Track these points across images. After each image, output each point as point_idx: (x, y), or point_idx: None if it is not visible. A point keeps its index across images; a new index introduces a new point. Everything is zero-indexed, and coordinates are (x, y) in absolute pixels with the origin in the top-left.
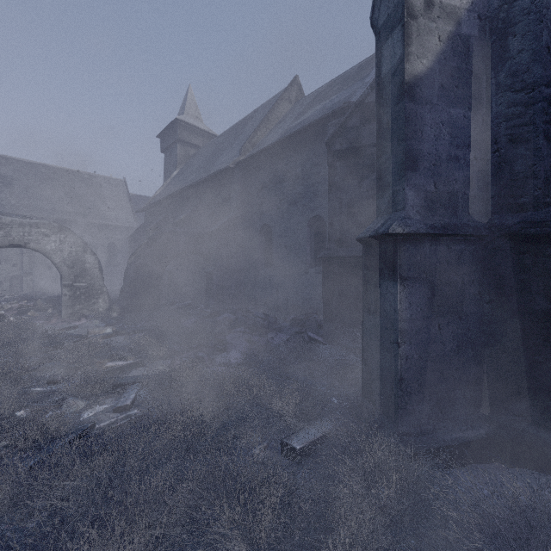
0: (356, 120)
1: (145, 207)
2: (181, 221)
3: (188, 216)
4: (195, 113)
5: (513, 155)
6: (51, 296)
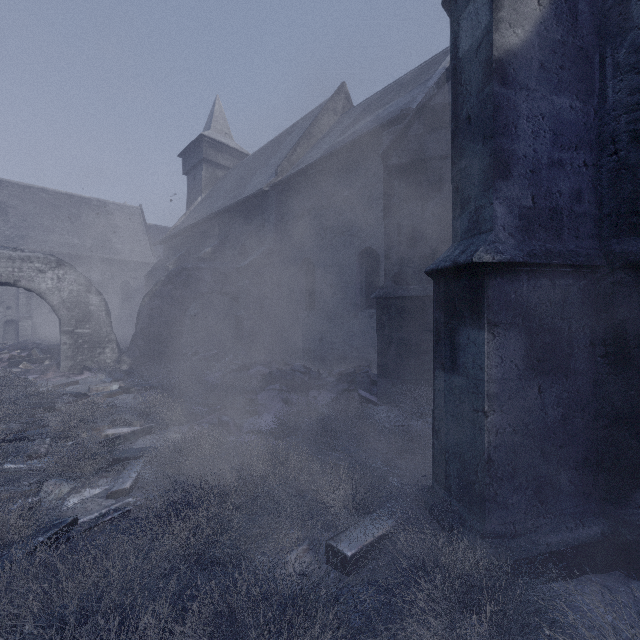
0: (419, 127)
1: (163, 238)
2: (206, 255)
3: (215, 249)
4: (223, 128)
5: (638, 158)
6: (50, 345)
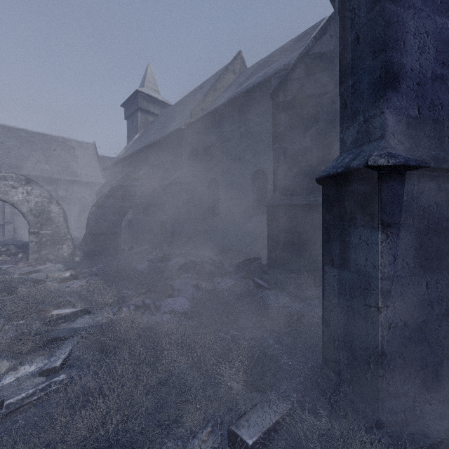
0: (301, 72)
1: (109, 165)
2: (139, 177)
3: (146, 172)
4: (153, 86)
5: None
6: (25, 242)
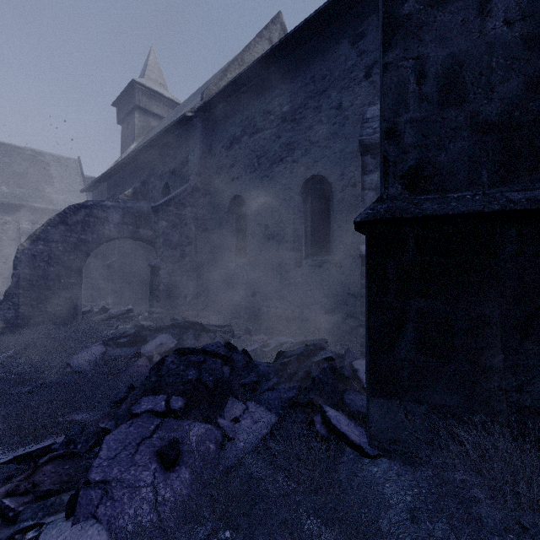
0: None
1: (89, 184)
2: (125, 197)
3: (136, 191)
4: (158, 78)
5: None
6: None
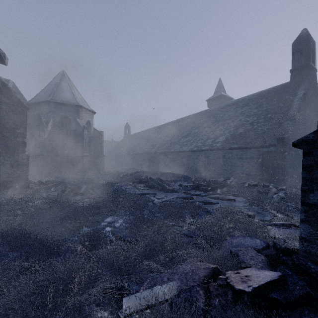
0: None
1: None
2: None
3: None
4: None
5: (54, 147)
6: None
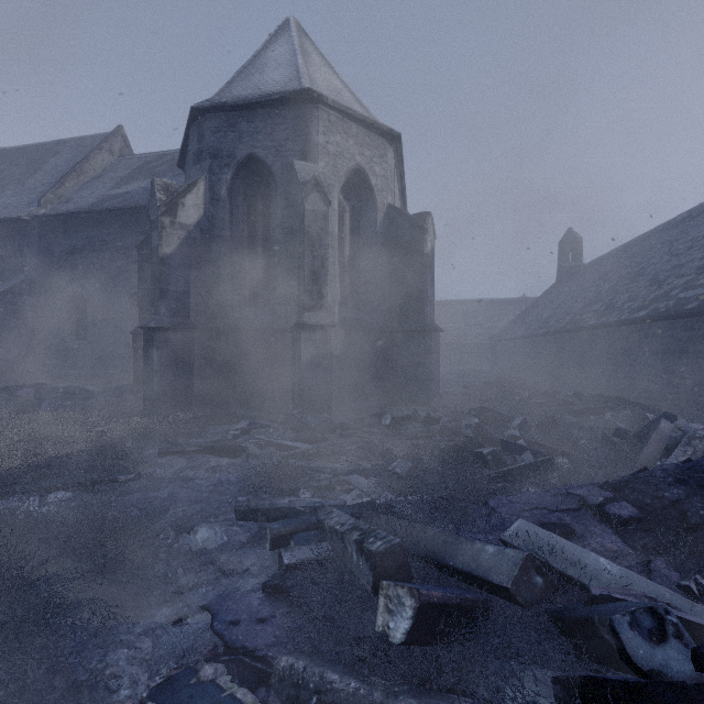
0: None
1: None
2: None
3: None
4: None
5: (213, 295)
6: None
